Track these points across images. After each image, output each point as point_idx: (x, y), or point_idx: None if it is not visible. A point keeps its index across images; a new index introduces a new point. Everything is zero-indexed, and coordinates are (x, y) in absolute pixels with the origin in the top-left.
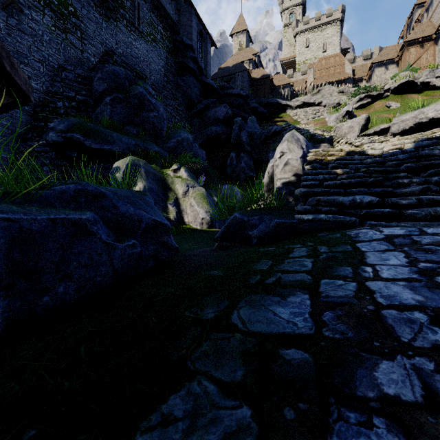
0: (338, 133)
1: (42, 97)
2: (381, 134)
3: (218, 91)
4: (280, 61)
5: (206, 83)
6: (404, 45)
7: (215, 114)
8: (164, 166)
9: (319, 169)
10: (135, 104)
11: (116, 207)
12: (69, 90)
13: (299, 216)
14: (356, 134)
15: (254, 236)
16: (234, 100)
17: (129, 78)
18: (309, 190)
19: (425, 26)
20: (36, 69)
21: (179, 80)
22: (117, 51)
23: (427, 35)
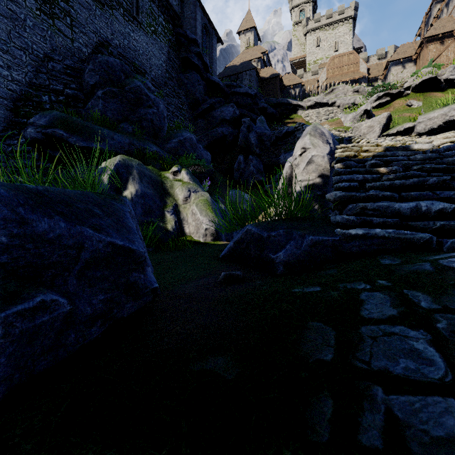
0: (356, 134)
1: (25, 90)
2: (404, 134)
3: (224, 89)
4: (290, 61)
5: (212, 81)
6: (423, 41)
7: (221, 114)
8: (163, 168)
9: (353, 168)
10: (132, 99)
11: (25, 221)
12: (57, 83)
13: (343, 230)
14: (377, 134)
15: (278, 261)
16: (242, 100)
17: (125, 71)
18: (348, 194)
19: (445, 21)
20: (17, 57)
21: (182, 77)
22: (113, 42)
23: (447, 31)
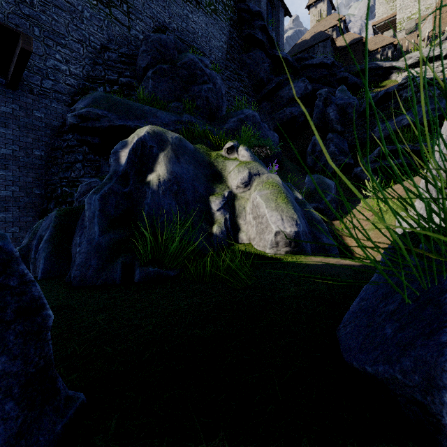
0: None
1: (82, 84)
2: None
3: (293, 64)
4: (372, 26)
5: (278, 57)
6: None
7: (290, 92)
8: (215, 148)
9: None
10: (184, 76)
11: None
12: (112, 72)
13: None
14: None
15: None
16: (315, 73)
17: (179, 48)
18: None
19: None
20: (74, 51)
21: (244, 57)
22: (171, 26)
23: None
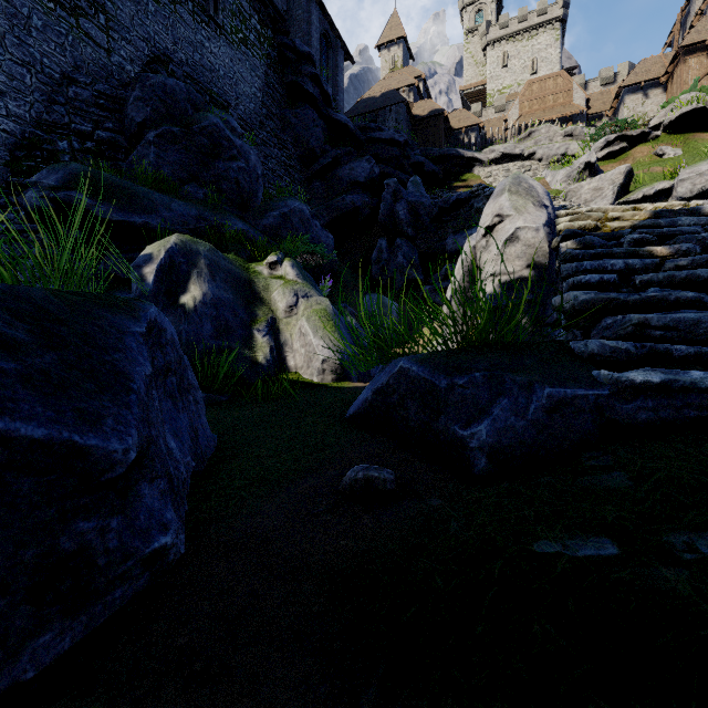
0: (573, 201)
1: (30, 132)
2: (655, 201)
3: (356, 134)
4: (460, 91)
5: (336, 121)
6: (679, 52)
7: (351, 173)
8: (253, 258)
9: (598, 248)
10: (204, 146)
11: None
12: (82, 120)
13: (614, 374)
14: (608, 201)
15: (476, 444)
16: (384, 150)
17: (194, 101)
18: (603, 297)
19: None
20: (16, 78)
21: (288, 115)
22: (176, 56)
23: None
